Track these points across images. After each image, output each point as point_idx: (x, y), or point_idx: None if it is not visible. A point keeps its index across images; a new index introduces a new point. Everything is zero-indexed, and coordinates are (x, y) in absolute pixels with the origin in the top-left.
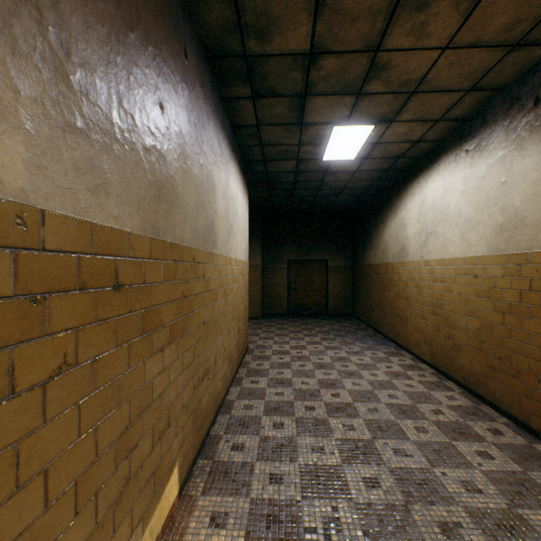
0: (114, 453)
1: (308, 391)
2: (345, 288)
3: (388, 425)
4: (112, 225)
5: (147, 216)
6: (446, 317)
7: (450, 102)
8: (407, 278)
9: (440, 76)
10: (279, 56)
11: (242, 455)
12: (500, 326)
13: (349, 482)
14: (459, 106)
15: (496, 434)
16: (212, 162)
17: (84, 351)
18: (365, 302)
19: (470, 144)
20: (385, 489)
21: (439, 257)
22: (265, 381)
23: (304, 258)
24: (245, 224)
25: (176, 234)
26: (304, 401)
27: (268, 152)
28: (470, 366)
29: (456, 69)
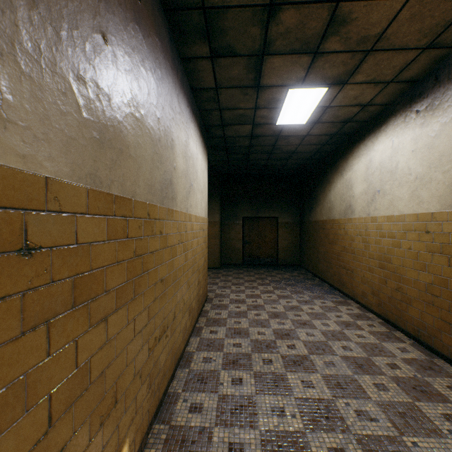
0: None
1: (265, 342)
2: (293, 242)
3: (347, 381)
4: (14, 166)
5: (81, 162)
6: (395, 270)
7: (404, 62)
8: (353, 233)
9: (400, 31)
10: (238, 7)
11: (200, 418)
12: None
13: None
14: (412, 67)
15: None
16: (171, 119)
17: None
18: (312, 254)
19: (421, 105)
20: None
21: (386, 214)
22: (224, 331)
23: (257, 215)
24: (205, 184)
25: (125, 187)
26: (261, 353)
27: (226, 116)
28: (421, 319)
29: (417, 23)
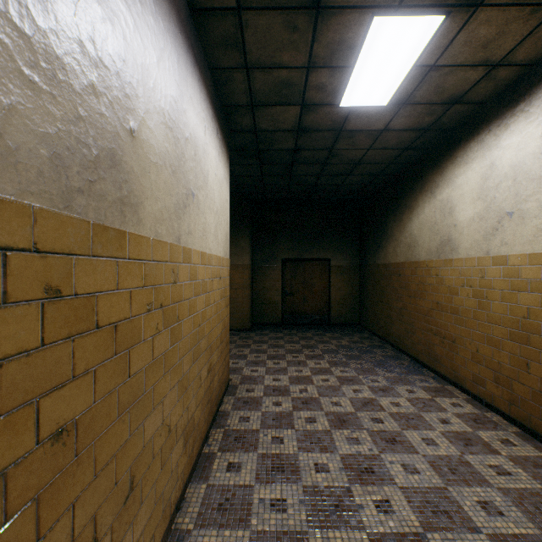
0: None
1: (332, 495)
2: (350, 292)
3: None
4: None
5: None
6: None
7: None
8: (455, 282)
9: None
10: None
11: None
12: None
13: None
14: None
15: None
16: None
17: None
18: (379, 310)
19: None
20: None
21: (529, 250)
22: (253, 465)
23: (302, 256)
24: (224, 203)
25: None
26: (328, 530)
27: (257, 86)
28: None
29: None
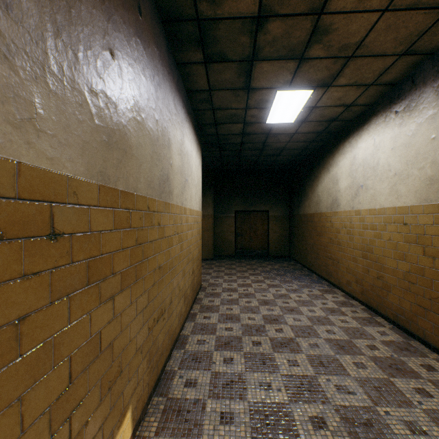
0: (48, 420)
1: (255, 327)
2: (283, 234)
3: (329, 361)
4: (45, 167)
5: (94, 162)
6: (376, 260)
7: (383, 67)
8: (338, 226)
9: (377, 40)
10: (229, 19)
11: (194, 391)
12: (429, 270)
13: (297, 422)
14: (391, 71)
15: (430, 370)
16: (168, 120)
17: (0, 313)
18: (301, 246)
19: (399, 106)
20: (333, 430)
21: (369, 207)
22: (216, 317)
23: (249, 209)
24: (199, 179)
25: (129, 183)
26: (251, 336)
27: (218, 116)
28: (399, 304)
29: (393, 33)
